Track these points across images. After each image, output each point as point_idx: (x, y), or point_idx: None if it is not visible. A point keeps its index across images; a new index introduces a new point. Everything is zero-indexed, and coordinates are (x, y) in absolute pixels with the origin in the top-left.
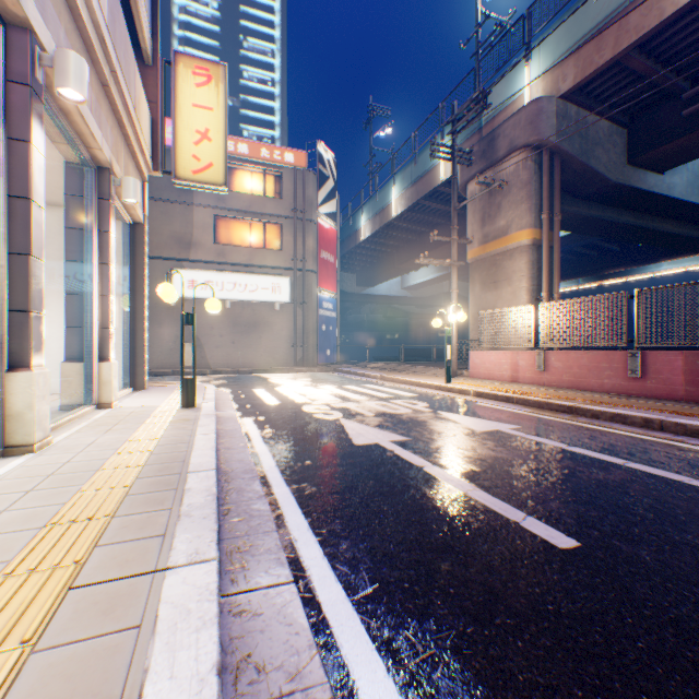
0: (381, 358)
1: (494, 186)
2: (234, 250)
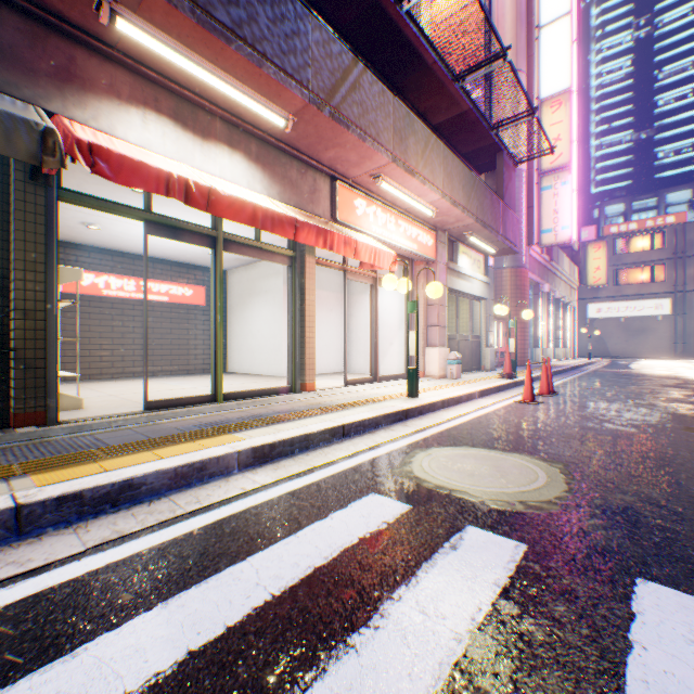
0: None
1: None
2: (625, 287)
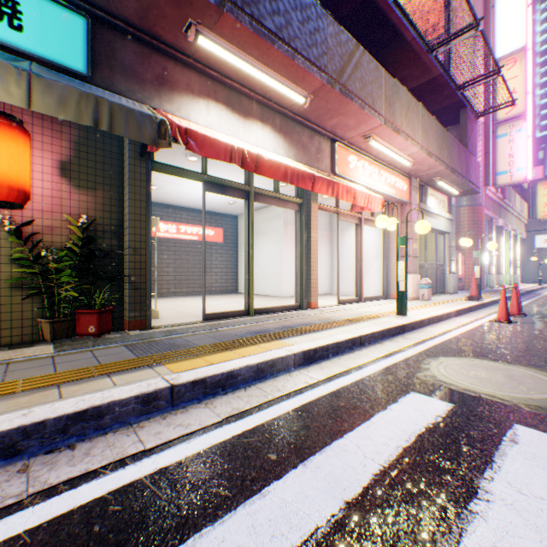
0: None
1: None
2: None
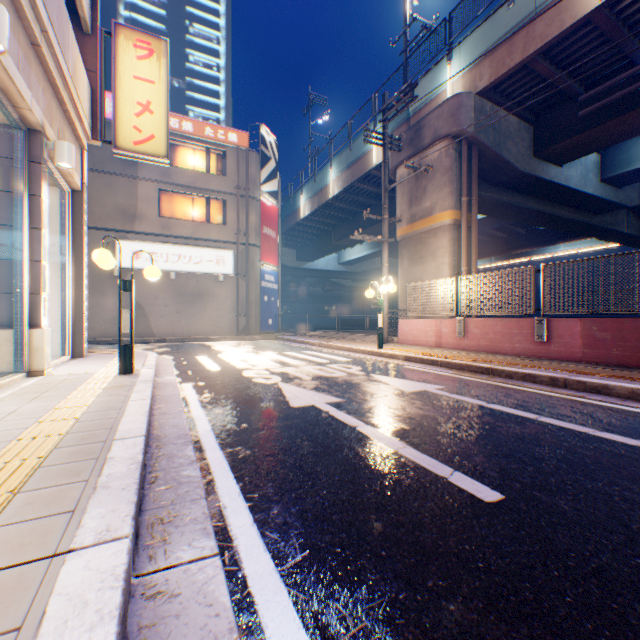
0: (320, 327)
1: (420, 170)
2: (179, 223)
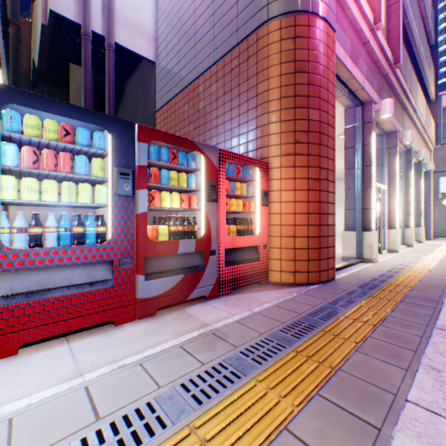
0: None
1: None
2: None
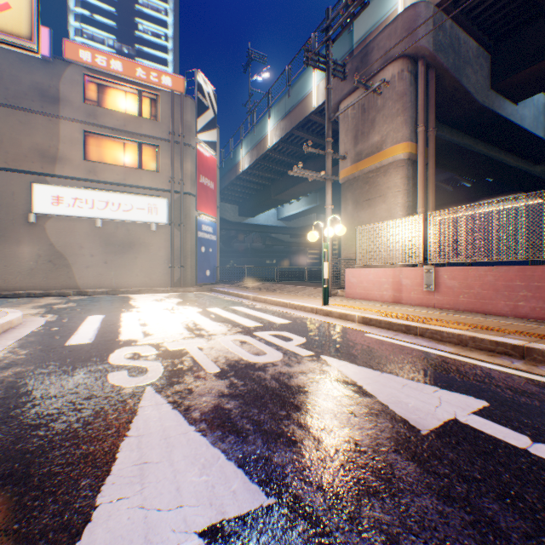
0: (261, 279)
1: (374, 87)
2: (106, 168)
